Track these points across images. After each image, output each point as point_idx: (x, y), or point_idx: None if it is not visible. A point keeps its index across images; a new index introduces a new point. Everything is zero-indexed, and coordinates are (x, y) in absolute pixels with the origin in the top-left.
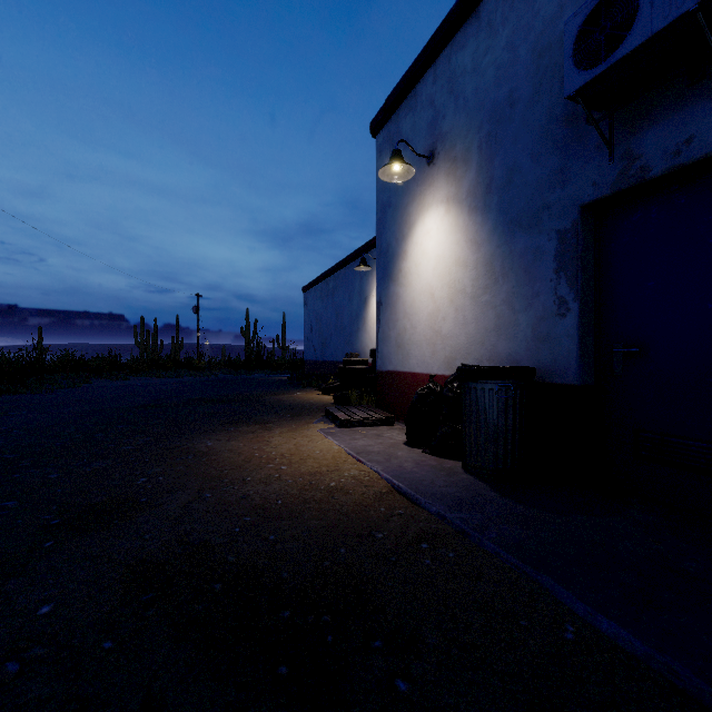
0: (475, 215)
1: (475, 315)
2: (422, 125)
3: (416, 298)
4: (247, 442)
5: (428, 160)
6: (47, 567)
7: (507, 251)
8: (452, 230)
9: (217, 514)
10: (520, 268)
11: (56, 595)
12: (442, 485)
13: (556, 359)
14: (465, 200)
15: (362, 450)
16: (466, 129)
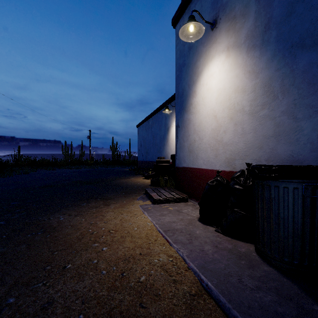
0: (253, 51)
1: (253, 126)
2: (207, 5)
3: (203, 120)
4: (88, 216)
5: (212, 26)
6: None
7: (288, 71)
8: (231, 68)
9: None
10: (303, 82)
11: None
12: (252, 286)
13: None
14: (243, 43)
15: (168, 227)
16: None
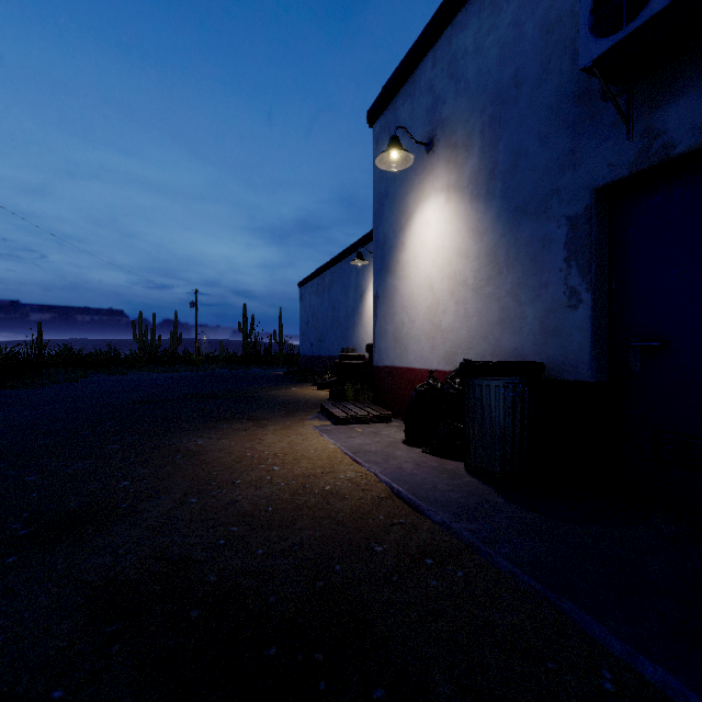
0: (477, 203)
1: (477, 308)
2: (420, 111)
3: (415, 291)
4: (239, 440)
5: (427, 148)
6: (3, 590)
7: (512, 240)
8: (452, 220)
9: (201, 523)
10: (526, 258)
11: (6, 627)
12: (445, 489)
13: (567, 354)
14: (467, 188)
15: (358, 449)
16: (468, 113)
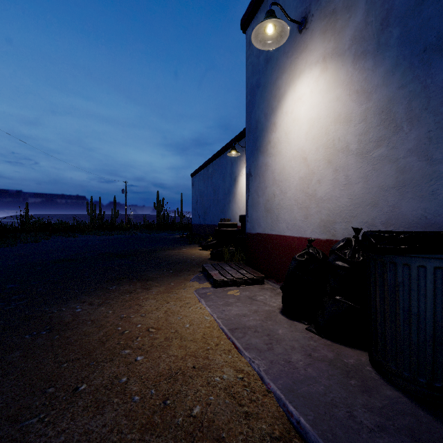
0: (363, 61)
1: (363, 173)
2: None
3: (286, 165)
4: (118, 306)
5: (300, 27)
6: None
7: (418, 89)
8: (329, 88)
9: None
10: (442, 104)
11: None
12: (371, 425)
13: None
14: (348, 50)
15: (236, 323)
16: None
